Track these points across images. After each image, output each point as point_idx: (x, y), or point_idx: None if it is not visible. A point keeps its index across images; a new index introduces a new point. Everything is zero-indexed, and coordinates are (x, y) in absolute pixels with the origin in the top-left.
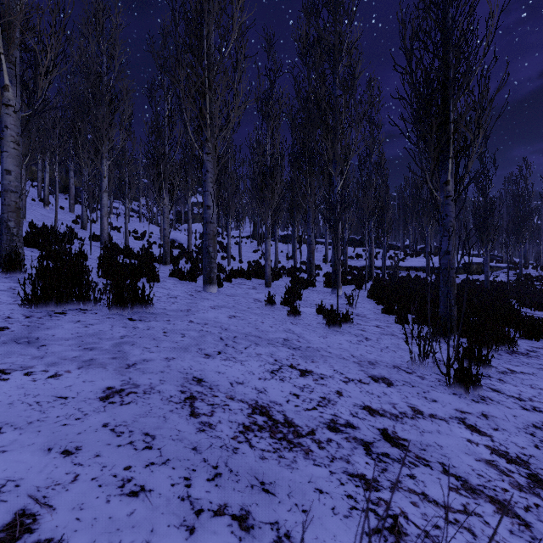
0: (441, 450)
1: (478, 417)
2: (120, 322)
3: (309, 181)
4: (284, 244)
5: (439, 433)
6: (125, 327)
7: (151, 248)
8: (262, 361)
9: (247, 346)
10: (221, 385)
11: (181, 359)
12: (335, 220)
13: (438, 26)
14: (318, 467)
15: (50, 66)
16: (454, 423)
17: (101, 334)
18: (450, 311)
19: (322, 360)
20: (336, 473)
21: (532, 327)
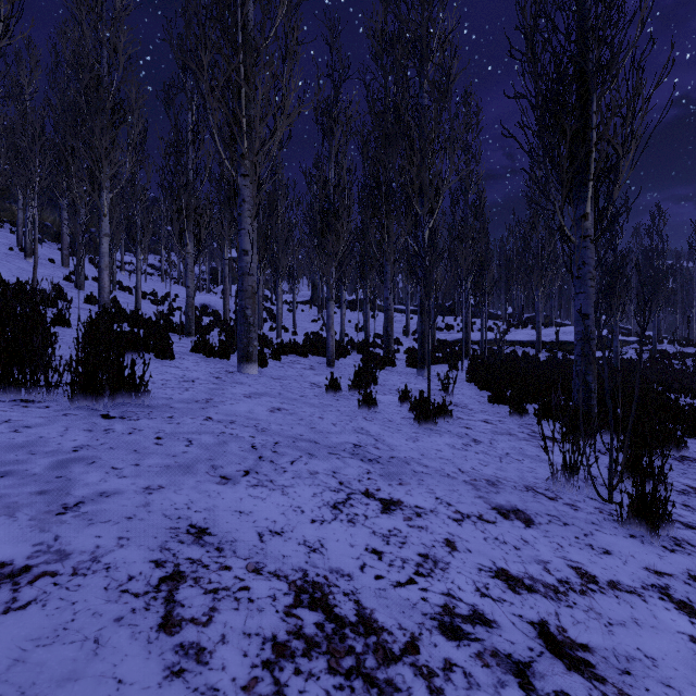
0: (656, 668)
1: (685, 582)
2: (85, 422)
3: (386, 224)
4: (353, 312)
5: (637, 624)
6: (90, 431)
7: (173, 314)
8: (318, 485)
9: (294, 459)
10: (241, 540)
11: (174, 488)
12: (426, 270)
13: None
14: None
15: None
16: (654, 600)
17: (38, 445)
18: (590, 400)
19: (416, 480)
20: None
21: None
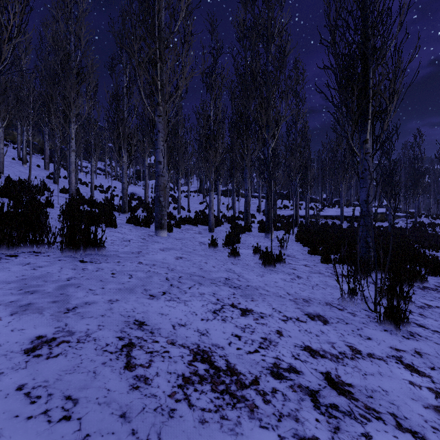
0: (387, 396)
1: (412, 354)
2: (71, 264)
3: (246, 143)
4: (225, 197)
5: (380, 375)
6: (75, 269)
7: (113, 199)
8: (205, 300)
9: (191, 286)
10: (163, 328)
11: (124, 301)
12: (269, 173)
13: (358, 6)
14: (265, 431)
15: (14, 32)
16: (392, 363)
17: (47, 276)
18: (369, 252)
19: (261, 298)
20: (285, 437)
21: (437, 266)
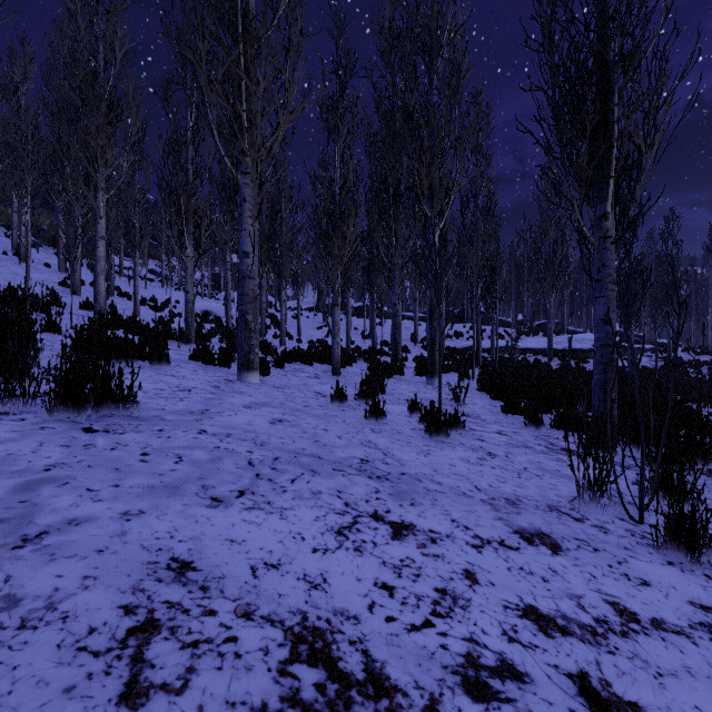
0: None
1: None
2: (63, 436)
3: (394, 228)
4: (359, 319)
5: (690, 674)
6: (68, 447)
7: (173, 321)
8: (322, 506)
9: (295, 477)
10: (231, 576)
11: (157, 513)
12: (436, 273)
13: None
14: None
15: None
16: (705, 642)
17: (4, 463)
18: (610, 410)
19: (429, 499)
20: None
21: None
